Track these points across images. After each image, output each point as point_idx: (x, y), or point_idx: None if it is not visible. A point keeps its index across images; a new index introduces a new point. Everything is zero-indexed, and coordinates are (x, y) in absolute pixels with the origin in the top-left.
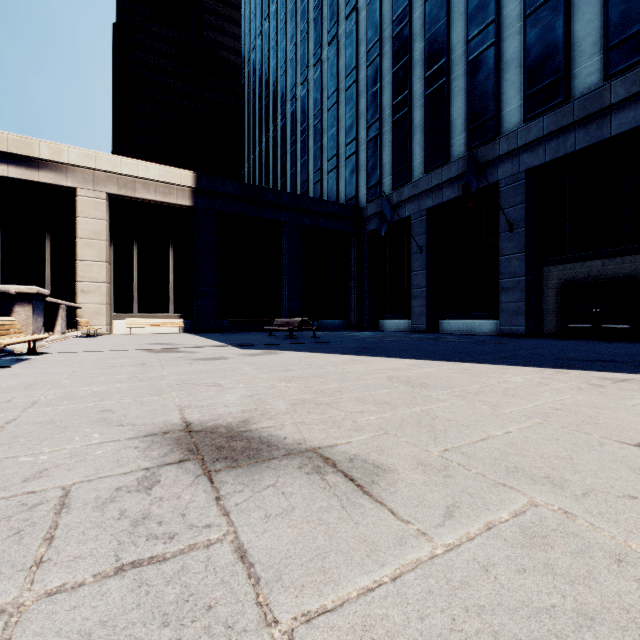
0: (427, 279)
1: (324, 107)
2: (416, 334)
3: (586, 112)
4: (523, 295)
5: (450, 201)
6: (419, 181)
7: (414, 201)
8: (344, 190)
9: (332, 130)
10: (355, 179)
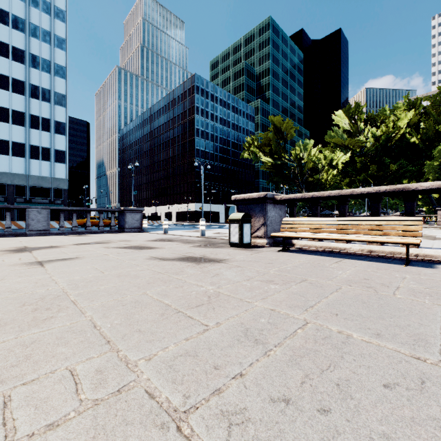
0: None
1: None
2: None
3: None
4: None
5: None
6: None
7: None
8: None
9: None
10: None
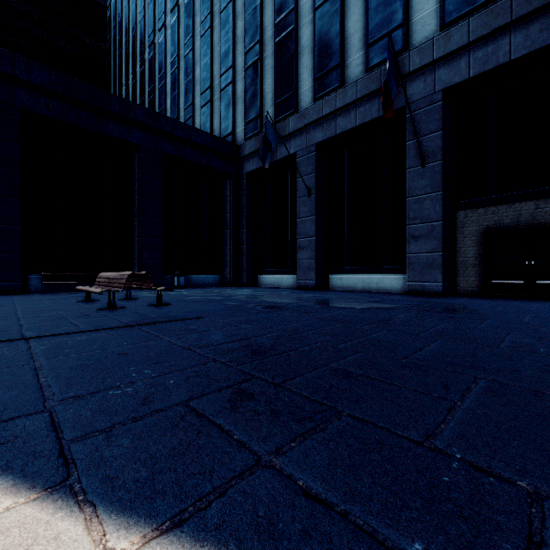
0: (316, 227)
1: (196, 34)
2: (308, 292)
3: (529, 7)
4: (439, 244)
5: (344, 133)
6: (307, 110)
7: (301, 135)
8: (219, 127)
9: (205, 59)
10: (231, 113)
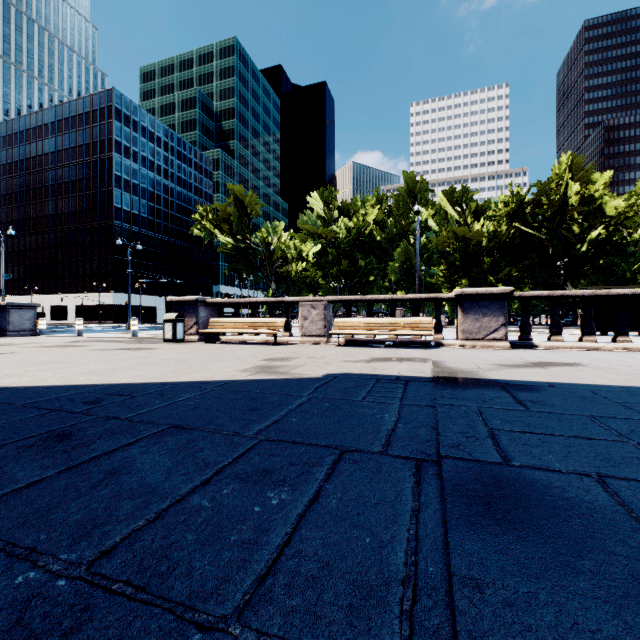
0: None
1: None
2: None
3: None
4: None
5: None
6: None
7: None
8: None
9: None
10: None
